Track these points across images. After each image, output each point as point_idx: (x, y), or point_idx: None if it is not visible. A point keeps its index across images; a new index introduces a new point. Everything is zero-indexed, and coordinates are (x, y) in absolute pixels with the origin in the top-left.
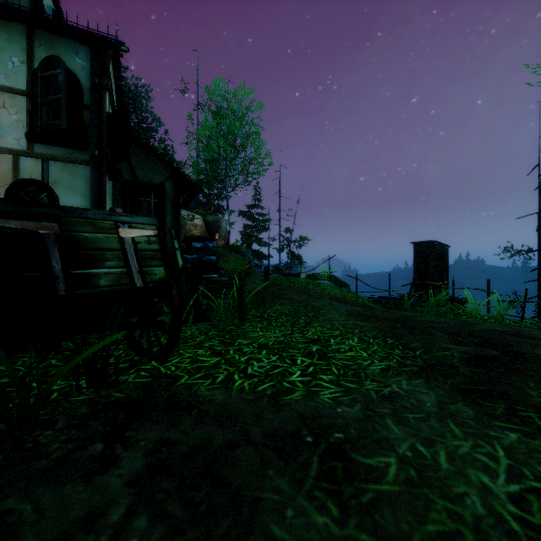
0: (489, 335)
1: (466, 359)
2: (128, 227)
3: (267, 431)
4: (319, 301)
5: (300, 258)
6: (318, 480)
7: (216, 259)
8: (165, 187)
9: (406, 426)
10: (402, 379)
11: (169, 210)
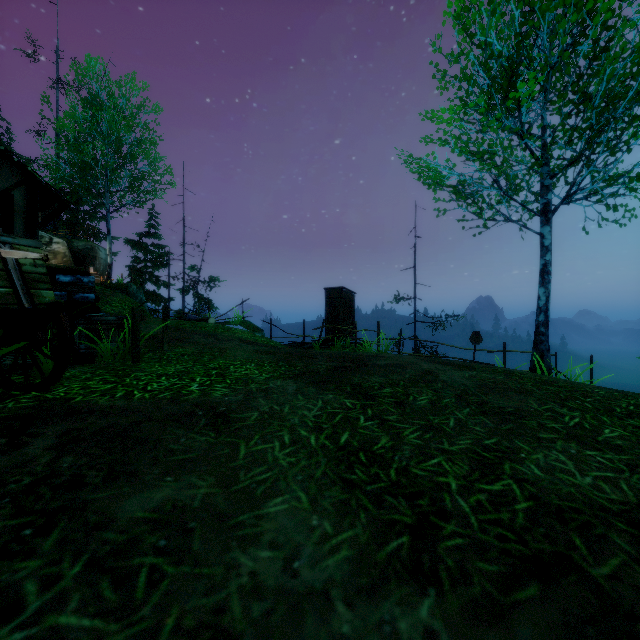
0: (356, 357)
1: (329, 368)
2: (11, 248)
3: (167, 414)
4: (228, 343)
5: (210, 302)
6: (204, 427)
7: (96, 297)
8: (12, 196)
9: (270, 400)
10: (279, 381)
11: (19, 229)
